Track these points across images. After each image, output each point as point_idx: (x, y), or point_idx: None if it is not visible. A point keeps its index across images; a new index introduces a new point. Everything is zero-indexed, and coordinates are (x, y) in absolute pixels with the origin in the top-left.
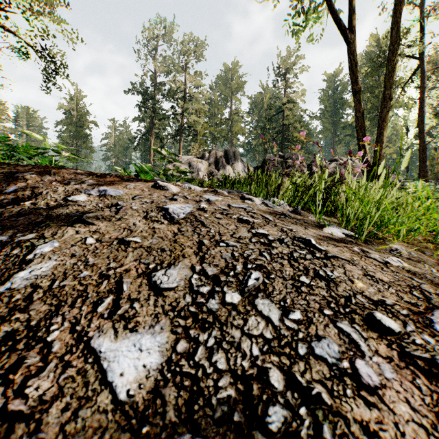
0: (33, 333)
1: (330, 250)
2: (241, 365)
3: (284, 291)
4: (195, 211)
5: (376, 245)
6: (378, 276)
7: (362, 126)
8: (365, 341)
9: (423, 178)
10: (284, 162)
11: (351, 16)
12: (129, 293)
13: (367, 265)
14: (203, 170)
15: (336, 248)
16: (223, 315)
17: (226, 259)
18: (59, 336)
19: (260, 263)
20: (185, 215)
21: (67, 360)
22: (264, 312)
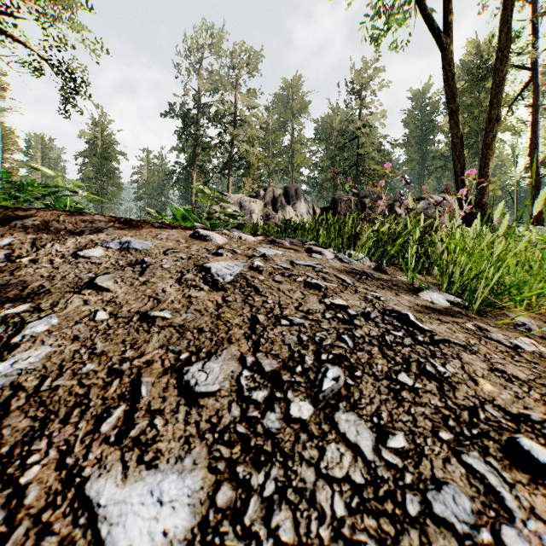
0: (2, 467)
1: (436, 330)
2: (317, 534)
3: (376, 398)
4: (247, 271)
5: (493, 317)
6: (509, 370)
7: (461, 155)
8: (511, 490)
9: (536, 221)
10: (359, 202)
11: (446, 14)
12: (150, 400)
13: (491, 353)
14: (257, 212)
15: (443, 326)
16: (287, 441)
17: (289, 346)
18: (39, 475)
19: (340, 352)
20: (233, 278)
21: (46, 520)
22: (349, 436)
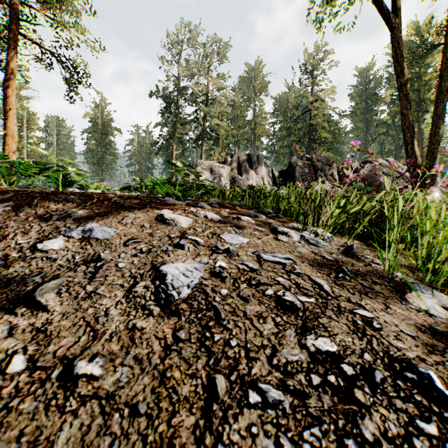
0: None
1: None
2: None
3: None
4: (208, 279)
5: None
6: None
7: (410, 125)
8: None
9: None
10: (311, 166)
11: None
12: None
13: None
14: (225, 175)
15: None
16: None
17: None
18: None
19: None
20: (190, 291)
21: None
22: None
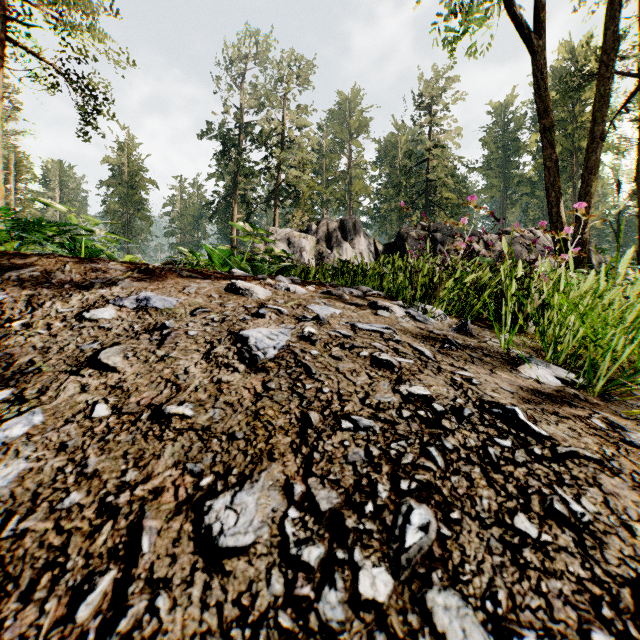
0: None
1: (558, 436)
2: None
3: (487, 562)
4: (295, 342)
5: (620, 401)
6: None
7: (555, 182)
8: None
9: None
10: (429, 237)
11: (537, 11)
12: (153, 561)
13: (637, 471)
14: (308, 249)
15: (563, 424)
16: None
17: (354, 465)
18: None
19: (427, 478)
20: (277, 352)
21: None
22: (452, 639)
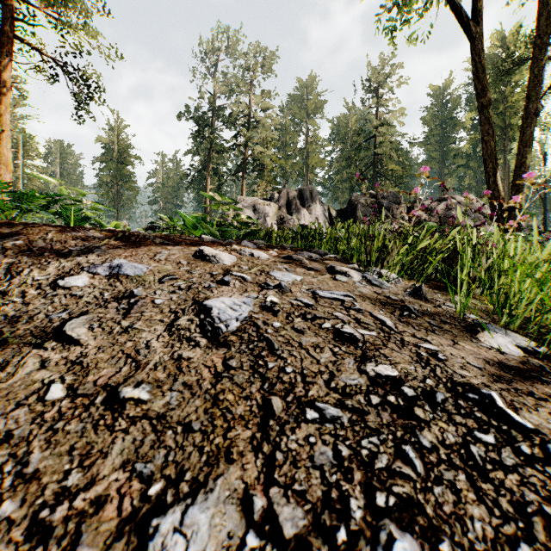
0: None
1: (543, 428)
2: None
3: None
4: (258, 313)
5: None
6: None
7: (492, 154)
8: None
9: None
10: (376, 204)
11: (476, 1)
12: None
13: None
14: (271, 215)
15: (542, 409)
16: None
17: (322, 470)
18: None
19: (407, 491)
20: (239, 324)
21: None
22: None
